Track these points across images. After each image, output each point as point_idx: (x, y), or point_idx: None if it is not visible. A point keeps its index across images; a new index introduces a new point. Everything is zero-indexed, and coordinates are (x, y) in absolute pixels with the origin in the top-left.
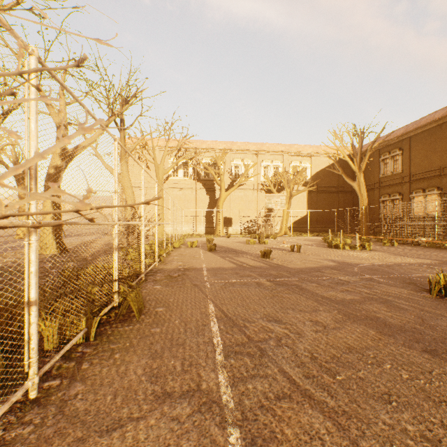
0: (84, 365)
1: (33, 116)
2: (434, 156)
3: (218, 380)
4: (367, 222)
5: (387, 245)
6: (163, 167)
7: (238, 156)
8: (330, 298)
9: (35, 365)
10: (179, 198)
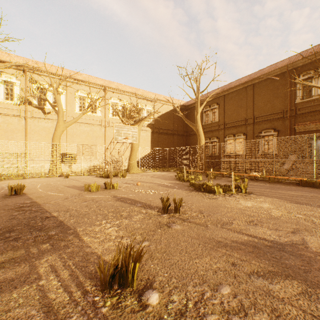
0: None
1: None
2: (241, 110)
3: None
4: (204, 159)
5: (239, 181)
6: None
7: (84, 87)
8: None
9: None
10: None
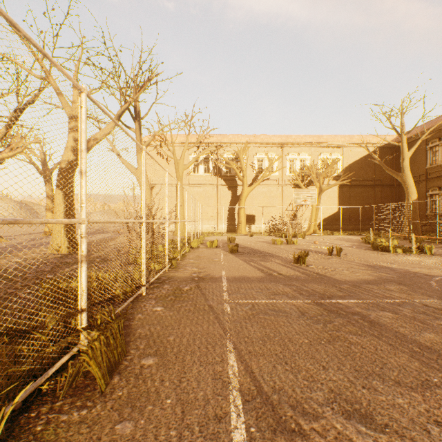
0: None
1: None
2: None
3: None
4: (415, 219)
5: None
6: (182, 163)
7: (261, 149)
8: (436, 349)
9: None
10: (199, 195)
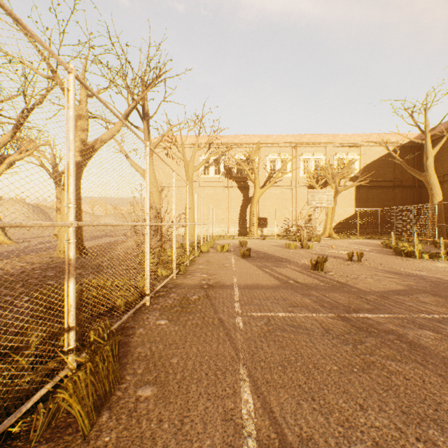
0: None
1: None
2: None
3: None
4: (440, 222)
5: None
6: (192, 164)
7: (274, 149)
8: None
9: None
10: (210, 197)
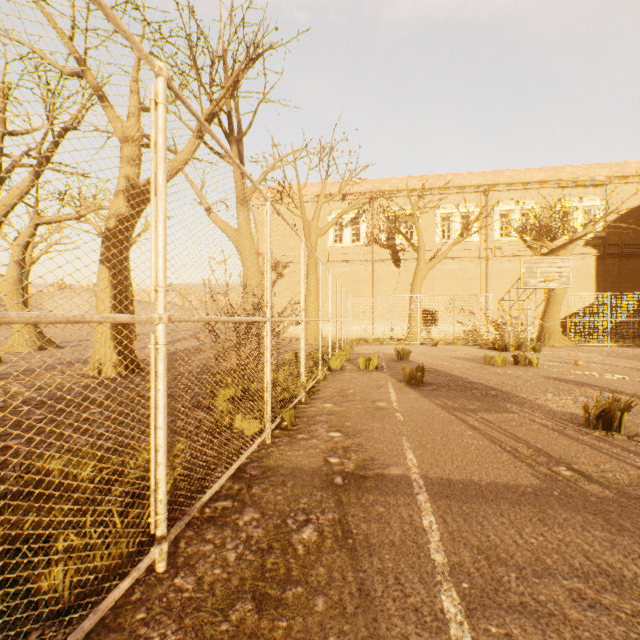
0: None
1: None
2: None
3: None
4: None
5: None
6: (316, 226)
7: (449, 198)
8: None
9: None
10: (344, 278)
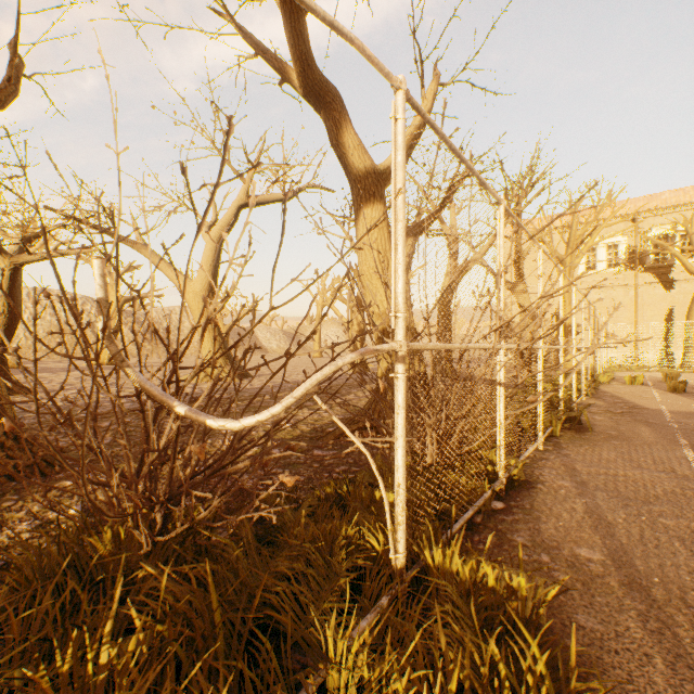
0: (562, 446)
1: (541, 284)
2: None
3: (693, 474)
4: None
5: None
6: (569, 260)
7: None
8: None
9: (541, 431)
10: (597, 305)
